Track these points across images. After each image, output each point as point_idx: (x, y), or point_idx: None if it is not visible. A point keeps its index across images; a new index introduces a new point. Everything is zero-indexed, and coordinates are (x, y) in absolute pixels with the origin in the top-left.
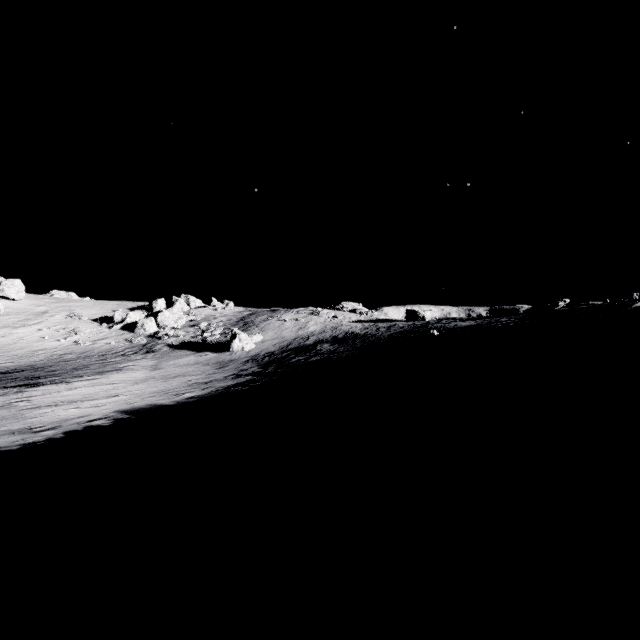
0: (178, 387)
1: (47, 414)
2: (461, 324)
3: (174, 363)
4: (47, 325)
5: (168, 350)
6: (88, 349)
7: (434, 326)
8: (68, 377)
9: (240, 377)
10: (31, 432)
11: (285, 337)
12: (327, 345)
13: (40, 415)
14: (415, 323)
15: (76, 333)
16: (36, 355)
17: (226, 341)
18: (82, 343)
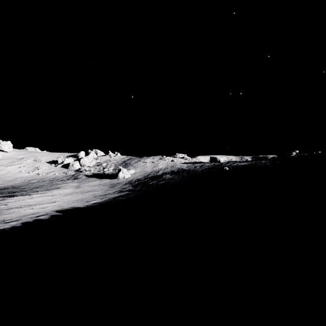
0: (88, 197)
1: (15, 212)
2: (240, 164)
3: (88, 184)
4: (23, 165)
5: (85, 178)
6: (44, 177)
7: (225, 165)
8: (30, 192)
9: (122, 192)
10: (4, 222)
11: (146, 171)
12: (168, 175)
13: (11, 213)
14: (215, 164)
15: (38, 169)
16: (16, 180)
17: (115, 173)
18: (41, 174)
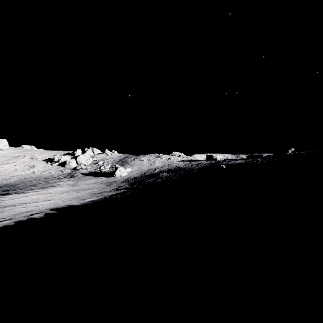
0: (84, 195)
1: (8, 211)
2: (237, 162)
3: (84, 182)
4: (19, 163)
5: (82, 176)
6: (40, 175)
7: (222, 163)
8: (25, 190)
9: (118, 190)
10: None
11: (143, 169)
12: (165, 173)
13: (4, 211)
14: (211, 162)
15: (34, 167)
16: (12, 178)
17: (112, 171)
18: (37, 172)
